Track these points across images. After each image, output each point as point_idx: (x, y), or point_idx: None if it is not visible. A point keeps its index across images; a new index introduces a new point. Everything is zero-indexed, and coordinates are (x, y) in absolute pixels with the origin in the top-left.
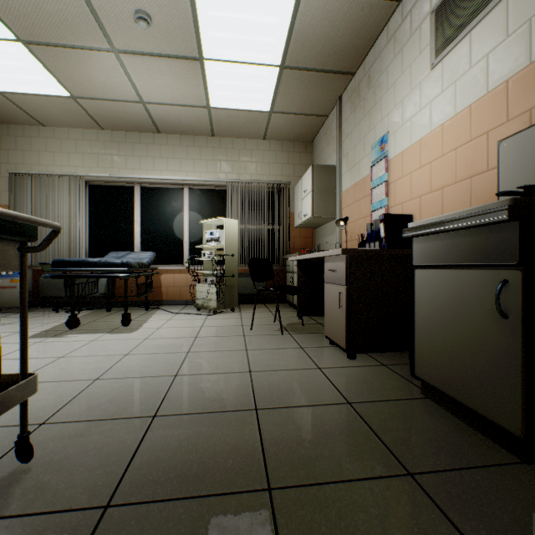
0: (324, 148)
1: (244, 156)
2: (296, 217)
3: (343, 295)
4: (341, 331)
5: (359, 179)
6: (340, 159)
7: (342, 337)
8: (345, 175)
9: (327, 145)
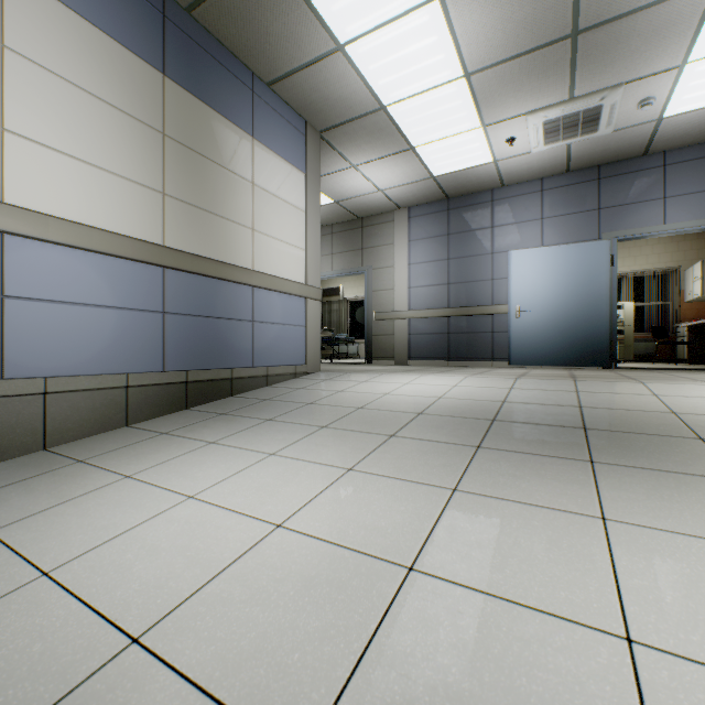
0: None
1: (633, 252)
2: (686, 295)
3: None
4: None
5: None
6: None
7: None
8: None
9: None
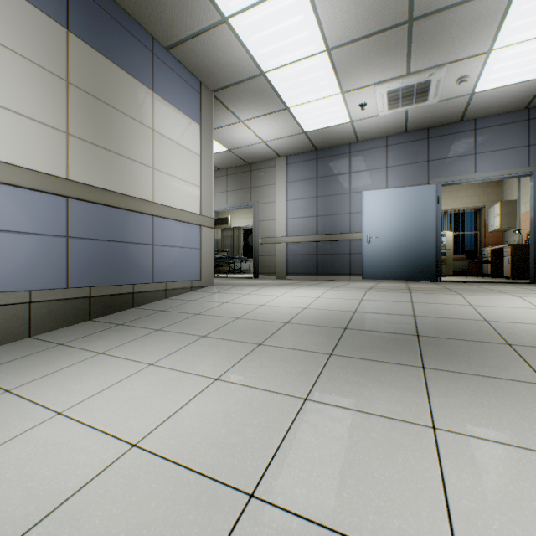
0: (510, 186)
1: (452, 195)
2: (489, 227)
3: (509, 259)
4: (508, 272)
5: (528, 210)
6: (518, 197)
7: (509, 273)
8: (521, 206)
9: (511, 186)
